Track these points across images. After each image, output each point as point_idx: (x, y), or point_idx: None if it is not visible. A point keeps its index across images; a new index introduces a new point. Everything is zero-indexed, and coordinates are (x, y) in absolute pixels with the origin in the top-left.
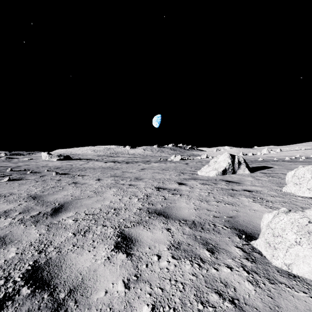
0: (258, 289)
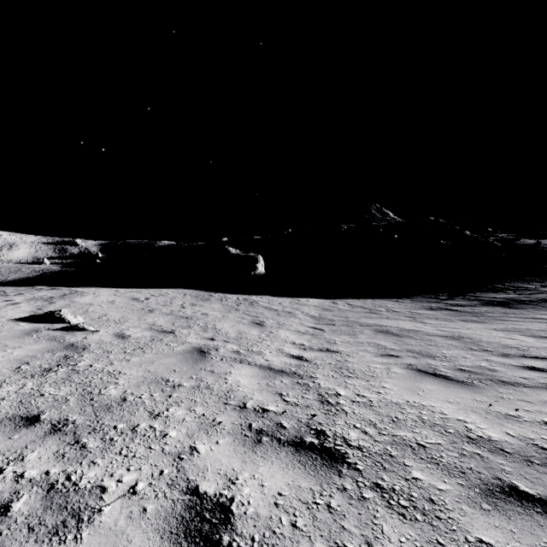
0: (28, 452)
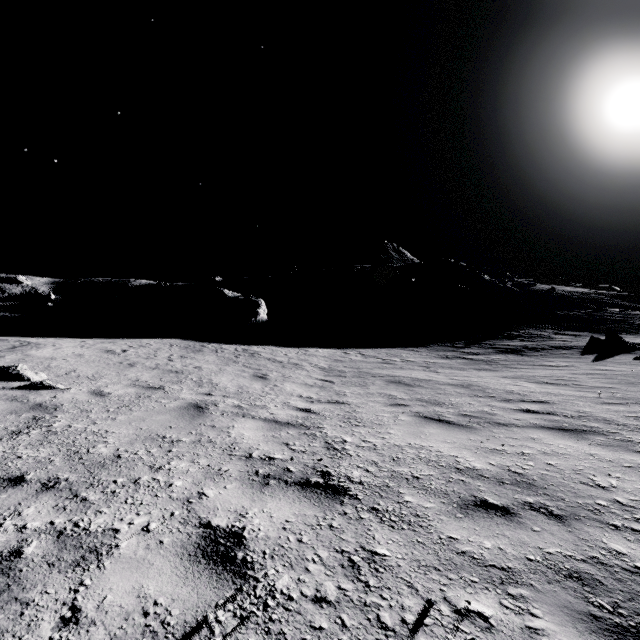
0: (23, 508)
